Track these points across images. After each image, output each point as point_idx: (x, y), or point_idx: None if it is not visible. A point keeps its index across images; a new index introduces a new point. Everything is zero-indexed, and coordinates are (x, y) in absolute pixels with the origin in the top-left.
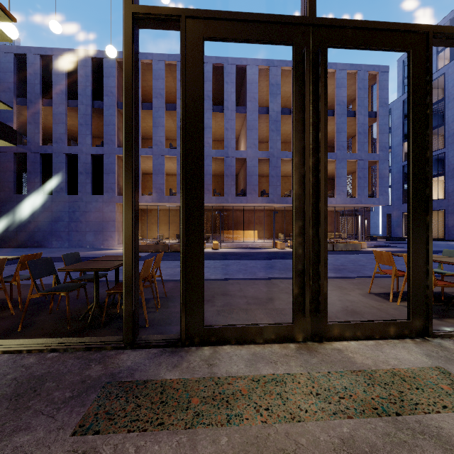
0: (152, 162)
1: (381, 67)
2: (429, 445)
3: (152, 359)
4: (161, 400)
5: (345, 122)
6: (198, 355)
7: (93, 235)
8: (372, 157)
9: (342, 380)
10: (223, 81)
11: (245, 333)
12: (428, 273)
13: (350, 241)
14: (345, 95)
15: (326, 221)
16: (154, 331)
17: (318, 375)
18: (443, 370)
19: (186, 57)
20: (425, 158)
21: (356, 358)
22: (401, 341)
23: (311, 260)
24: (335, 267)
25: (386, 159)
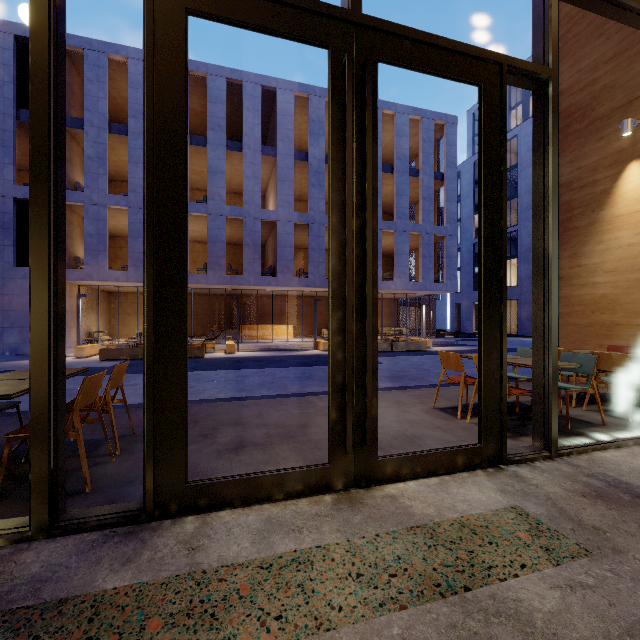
0: (127, 218)
1: (449, 116)
2: (506, 632)
3: (84, 553)
4: (86, 636)
5: (406, 182)
6: (174, 534)
7: (19, 333)
8: (438, 231)
9: (395, 545)
10: (242, 107)
11: (255, 487)
12: (503, 381)
13: (412, 339)
14: (407, 147)
15: (376, 312)
16: (99, 499)
17: (361, 543)
18: (519, 511)
19: (154, 36)
20: (499, 229)
21: (415, 507)
22: (471, 474)
23: (356, 369)
24: (394, 374)
25: (454, 235)
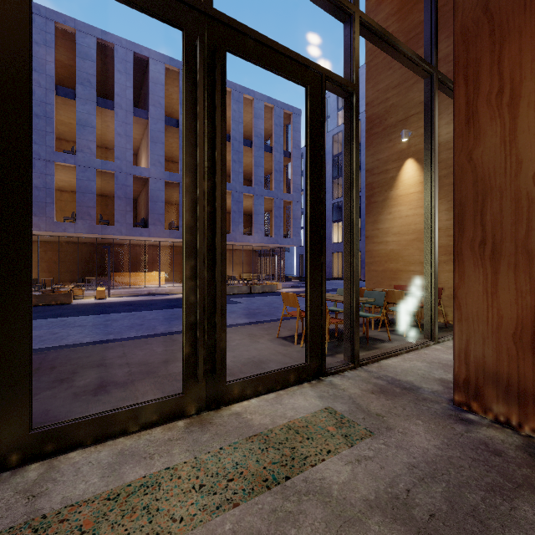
0: None
1: (295, 108)
2: (312, 505)
3: None
4: None
5: (262, 156)
6: (13, 485)
7: None
8: (287, 197)
9: (235, 454)
10: (114, 68)
11: (109, 424)
12: (323, 313)
13: (267, 282)
14: (263, 128)
15: (225, 261)
16: None
17: (207, 457)
18: (331, 410)
19: None
20: (320, 199)
21: (254, 420)
22: (300, 387)
23: (207, 309)
24: (251, 312)
25: (299, 201)
